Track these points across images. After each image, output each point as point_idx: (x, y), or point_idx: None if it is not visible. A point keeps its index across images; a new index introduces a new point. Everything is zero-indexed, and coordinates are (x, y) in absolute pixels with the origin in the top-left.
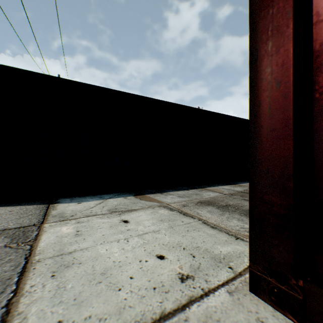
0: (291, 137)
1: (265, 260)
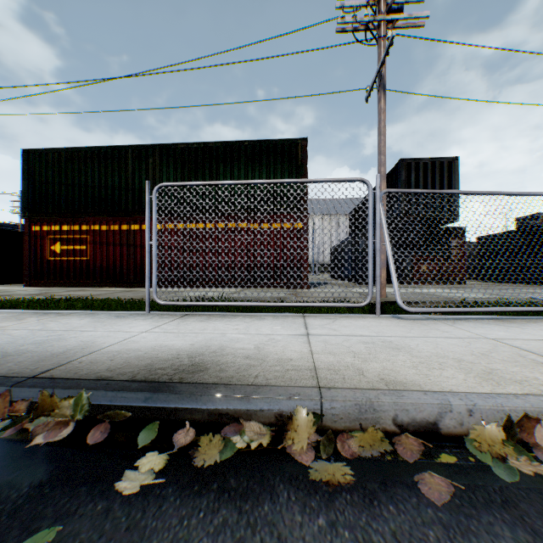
0: (30, 264)
1: (27, 281)
